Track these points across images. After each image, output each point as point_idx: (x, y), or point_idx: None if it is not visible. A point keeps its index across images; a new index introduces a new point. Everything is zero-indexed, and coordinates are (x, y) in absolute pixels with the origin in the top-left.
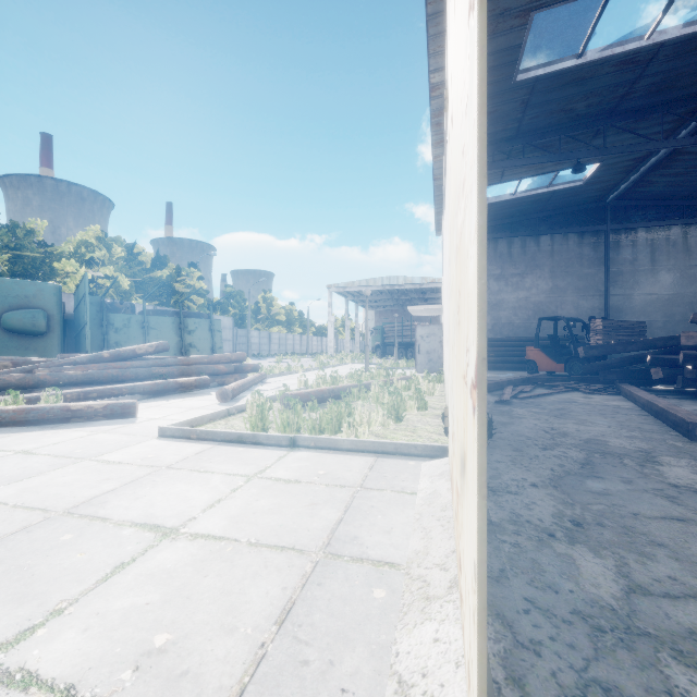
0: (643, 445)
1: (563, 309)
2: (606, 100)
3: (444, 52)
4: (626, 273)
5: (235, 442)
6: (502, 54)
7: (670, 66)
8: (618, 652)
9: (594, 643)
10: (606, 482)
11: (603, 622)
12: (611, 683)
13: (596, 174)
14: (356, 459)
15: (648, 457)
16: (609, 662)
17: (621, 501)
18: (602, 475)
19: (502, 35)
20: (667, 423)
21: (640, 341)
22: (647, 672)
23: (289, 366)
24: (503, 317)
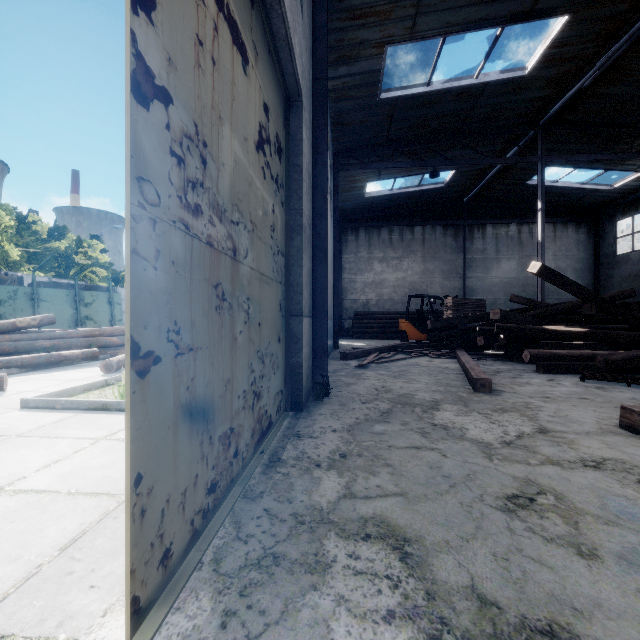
0: (438, 397)
1: (432, 288)
2: (452, 122)
3: None
4: (478, 260)
5: (100, 410)
6: (366, 75)
7: (495, 101)
8: (302, 535)
9: (291, 531)
10: (388, 425)
11: (308, 518)
12: (283, 553)
13: (453, 179)
14: None
15: (434, 406)
16: (291, 541)
17: (388, 438)
18: (391, 420)
19: (364, 60)
20: (468, 379)
21: (472, 315)
22: (312, 544)
23: None
24: (385, 294)
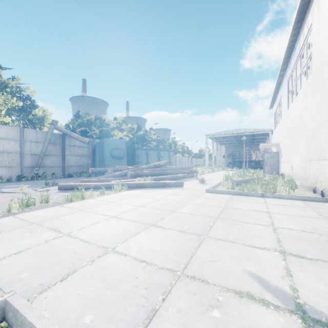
0: None
1: None
2: None
3: (298, 34)
4: None
5: (238, 195)
6: None
7: None
8: None
9: None
10: None
11: None
12: None
13: None
14: (295, 201)
15: None
16: None
17: None
18: None
19: None
20: None
21: None
22: None
23: (203, 171)
24: None
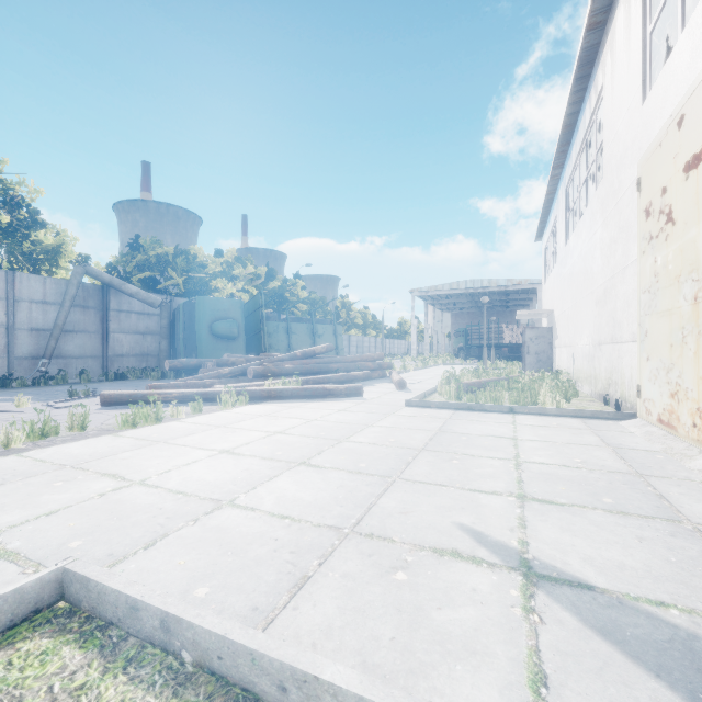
0: None
1: None
2: None
3: (582, 101)
4: None
5: (466, 410)
6: None
7: None
8: None
9: None
10: None
11: None
12: None
13: None
14: (567, 419)
15: None
16: None
17: None
18: None
19: None
20: None
21: None
22: None
23: (404, 365)
24: None
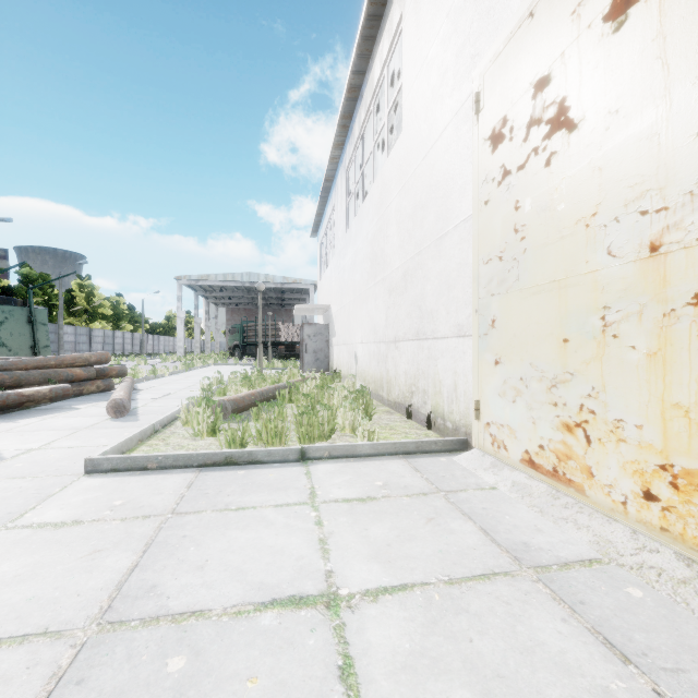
0: None
1: None
2: None
3: (370, 57)
4: None
5: (222, 465)
6: None
7: None
8: None
9: None
10: None
11: None
12: None
13: None
14: (388, 463)
15: None
16: None
17: None
18: None
19: None
20: None
21: None
22: None
23: (154, 369)
24: None
